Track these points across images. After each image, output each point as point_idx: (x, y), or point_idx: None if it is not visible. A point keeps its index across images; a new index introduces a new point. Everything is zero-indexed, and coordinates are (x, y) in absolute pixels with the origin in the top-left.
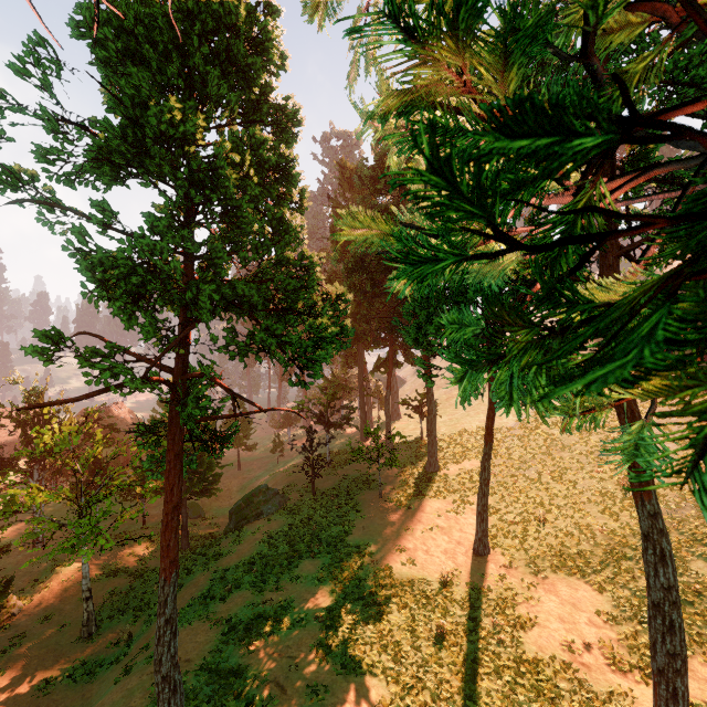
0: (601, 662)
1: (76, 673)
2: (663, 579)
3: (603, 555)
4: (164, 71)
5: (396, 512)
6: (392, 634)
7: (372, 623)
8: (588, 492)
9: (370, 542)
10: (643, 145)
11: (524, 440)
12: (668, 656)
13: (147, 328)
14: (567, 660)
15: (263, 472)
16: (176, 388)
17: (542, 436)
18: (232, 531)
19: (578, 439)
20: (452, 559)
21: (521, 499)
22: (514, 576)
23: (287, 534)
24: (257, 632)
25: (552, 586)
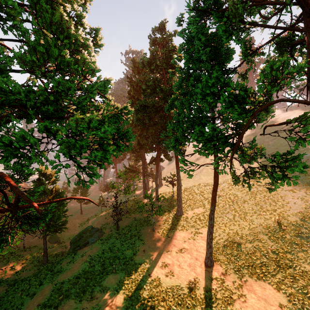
0: None
1: None
2: None
3: (275, 264)
4: None
5: (161, 239)
6: None
7: None
8: (260, 226)
9: (148, 261)
10: None
11: (223, 197)
12: None
13: None
14: None
15: (93, 215)
16: None
17: (232, 195)
18: (70, 254)
19: (250, 197)
20: (193, 270)
21: (226, 230)
22: (228, 280)
23: (101, 256)
24: None
25: (251, 286)
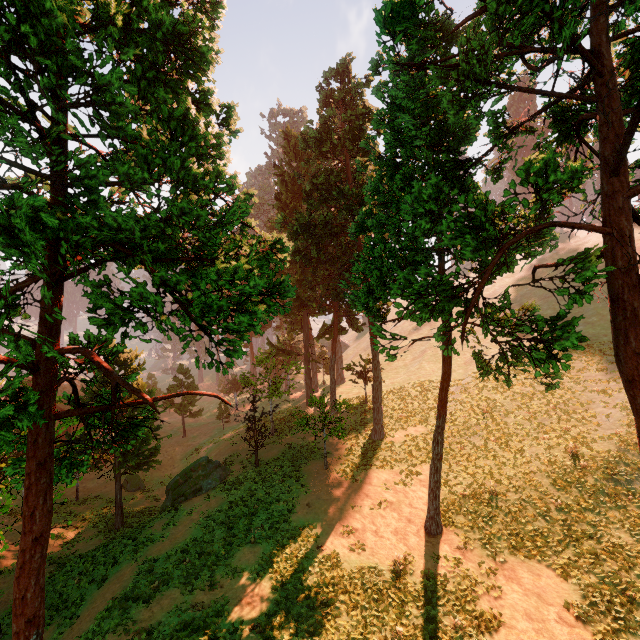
0: None
1: None
2: None
3: (561, 532)
4: None
5: (342, 485)
6: None
7: (318, 633)
8: (536, 460)
9: (315, 523)
10: None
11: (466, 405)
12: None
13: None
14: None
15: (208, 439)
16: (37, 369)
17: (485, 401)
18: (168, 510)
19: (520, 404)
20: (403, 541)
21: (470, 469)
22: (470, 559)
23: (227, 513)
24: None
25: (513, 571)
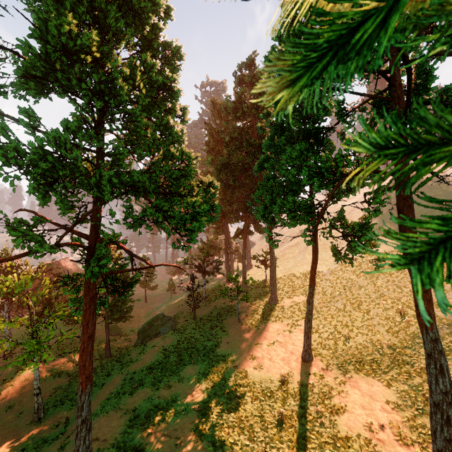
0: (392, 438)
1: (28, 447)
2: (442, 386)
3: (389, 361)
4: (76, 10)
5: (249, 331)
6: (247, 420)
7: (234, 411)
8: (377, 317)
9: (232, 353)
10: (423, 78)
11: (333, 282)
12: (445, 441)
13: (58, 204)
14: (368, 437)
15: (161, 304)
16: (90, 250)
17: (345, 280)
18: (139, 345)
19: (369, 281)
20: (287, 364)
21: (333, 322)
22: (329, 376)
23: (176, 347)
24: (154, 419)
25: (356, 383)
